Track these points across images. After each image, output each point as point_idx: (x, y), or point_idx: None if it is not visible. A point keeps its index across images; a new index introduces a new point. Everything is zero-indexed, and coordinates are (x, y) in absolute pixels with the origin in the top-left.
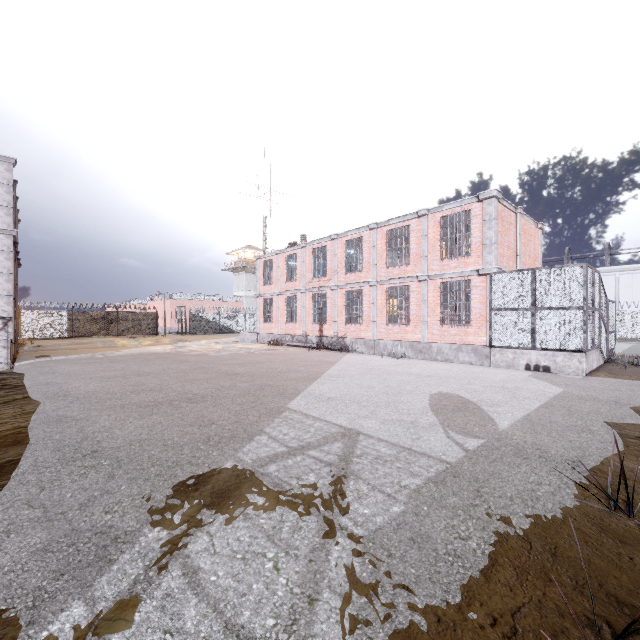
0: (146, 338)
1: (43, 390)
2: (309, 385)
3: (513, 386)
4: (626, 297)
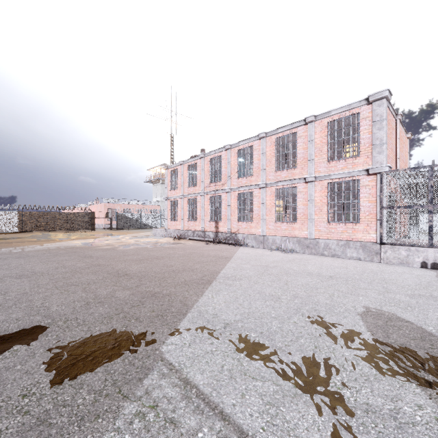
0: (80, 233)
1: None
2: (201, 294)
3: None
4: None
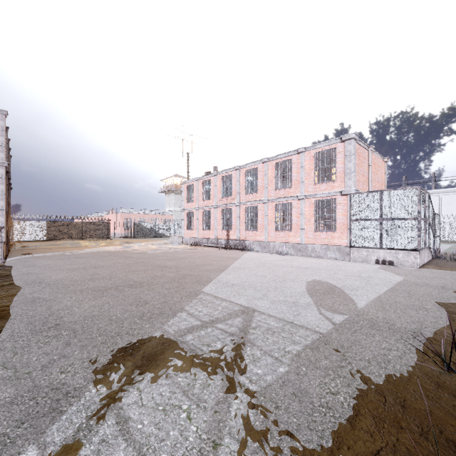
0: (103, 241)
1: (24, 278)
2: (218, 275)
3: (367, 275)
4: (446, 211)
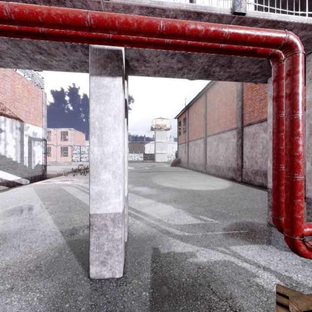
0: None
1: None
2: None
3: (75, 167)
4: None
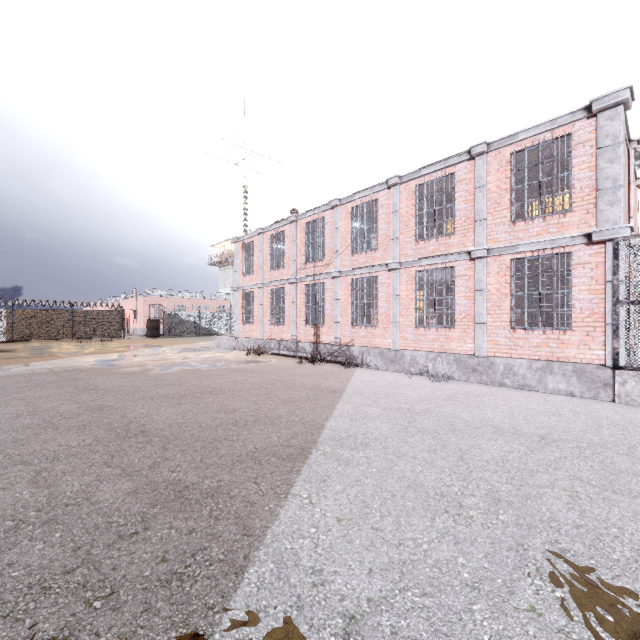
0: (103, 342)
1: None
2: (286, 492)
3: None
4: None
